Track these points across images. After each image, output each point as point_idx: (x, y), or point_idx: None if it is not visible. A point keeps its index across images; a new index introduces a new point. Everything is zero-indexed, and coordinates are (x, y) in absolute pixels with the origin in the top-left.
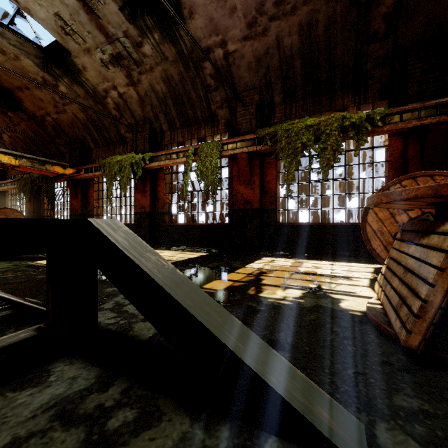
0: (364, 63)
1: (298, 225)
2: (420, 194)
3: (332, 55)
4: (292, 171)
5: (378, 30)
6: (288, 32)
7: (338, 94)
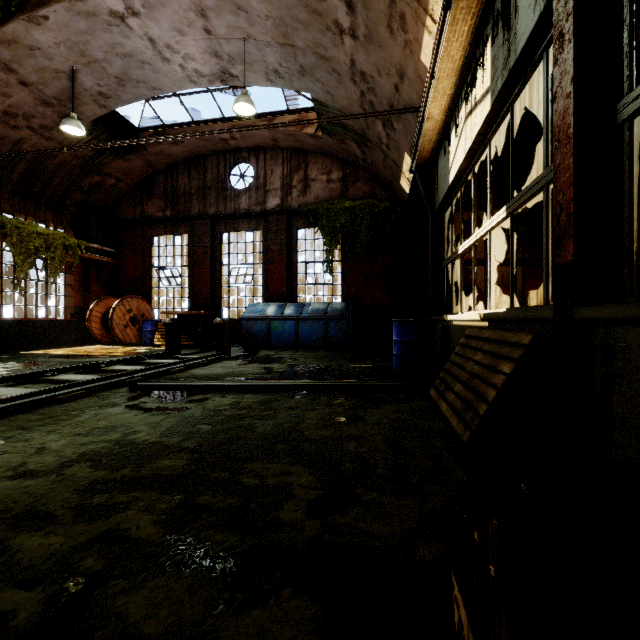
0: (67, 198)
1: (4, 320)
2: (195, 313)
3: (52, 180)
4: (25, 269)
5: (84, 187)
6: (33, 144)
7: (42, 207)
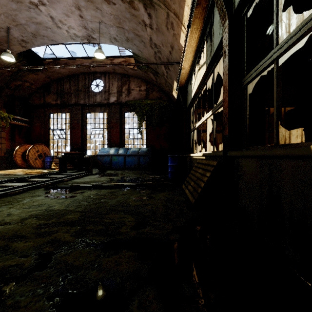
0: (2, 92)
1: None
2: (73, 152)
3: None
4: None
5: (12, 87)
6: None
7: None
